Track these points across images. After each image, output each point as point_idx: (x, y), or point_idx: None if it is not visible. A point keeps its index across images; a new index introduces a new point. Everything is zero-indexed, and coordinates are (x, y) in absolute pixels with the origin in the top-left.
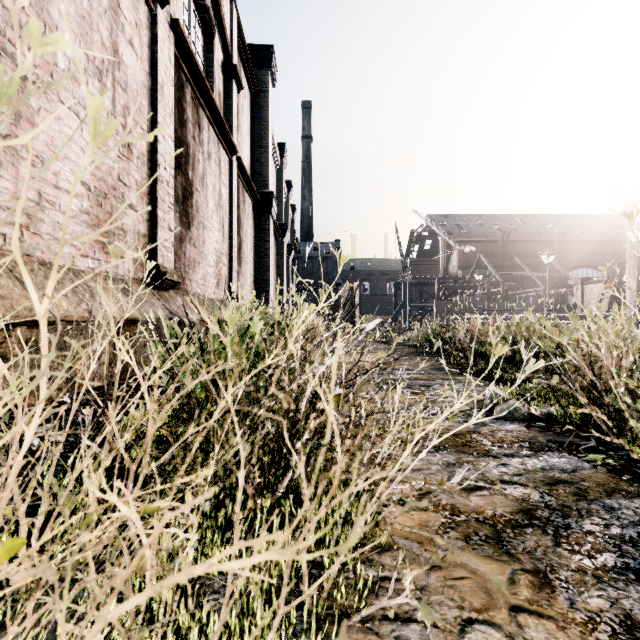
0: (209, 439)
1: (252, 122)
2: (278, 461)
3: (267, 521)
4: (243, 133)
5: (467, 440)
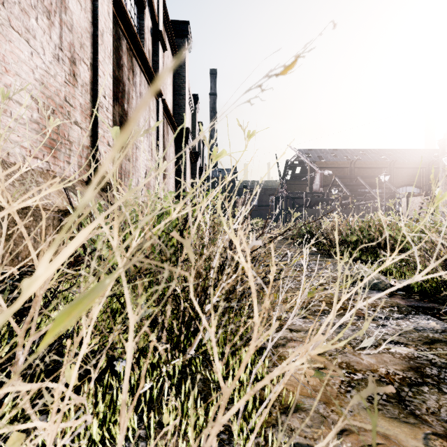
0: (122, 303)
1: (174, 77)
2: (189, 323)
3: (178, 380)
4: (167, 83)
5: (346, 305)
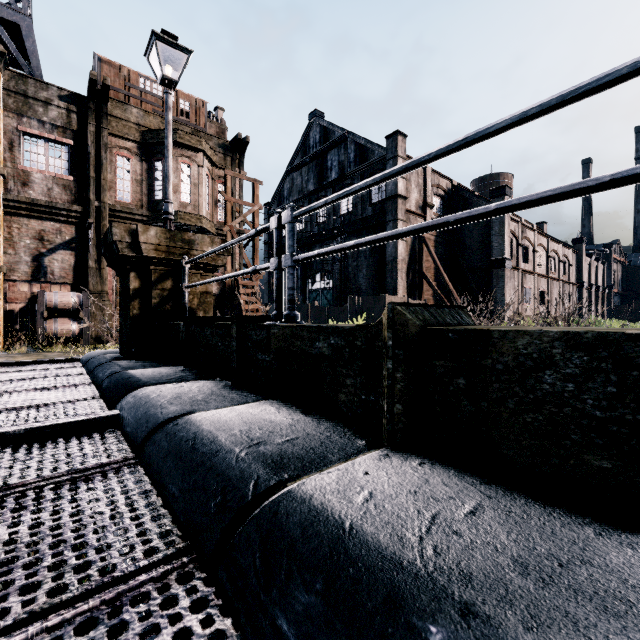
0: None
1: (576, 261)
2: None
3: None
4: (573, 270)
5: None
